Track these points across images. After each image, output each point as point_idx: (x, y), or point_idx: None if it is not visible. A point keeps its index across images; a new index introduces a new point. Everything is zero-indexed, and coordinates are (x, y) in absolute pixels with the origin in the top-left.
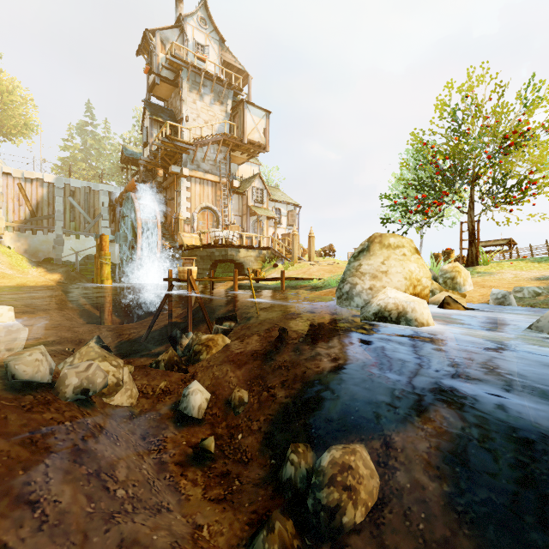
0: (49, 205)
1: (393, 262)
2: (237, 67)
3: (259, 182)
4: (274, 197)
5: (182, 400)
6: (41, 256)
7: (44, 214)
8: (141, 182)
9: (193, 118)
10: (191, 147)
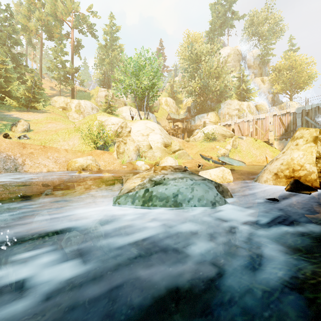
0: (293, 124)
1: (288, 151)
2: None
3: None
4: None
5: None
6: None
7: (291, 129)
8: None
9: None
10: None
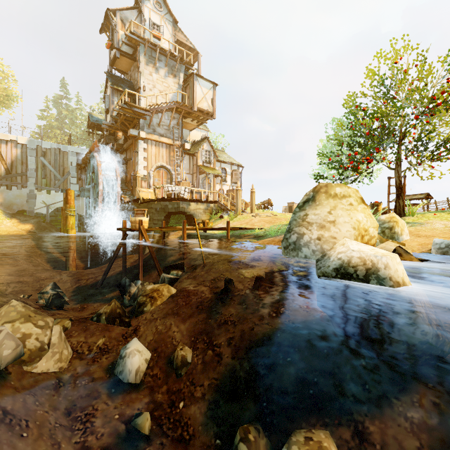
0: (22, 164)
1: (340, 211)
2: (188, 46)
3: (207, 145)
4: (221, 158)
5: (118, 362)
6: (15, 208)
7: (18, 171)
8: (105, 144)
9: (149, 88)
10: (148, 113)
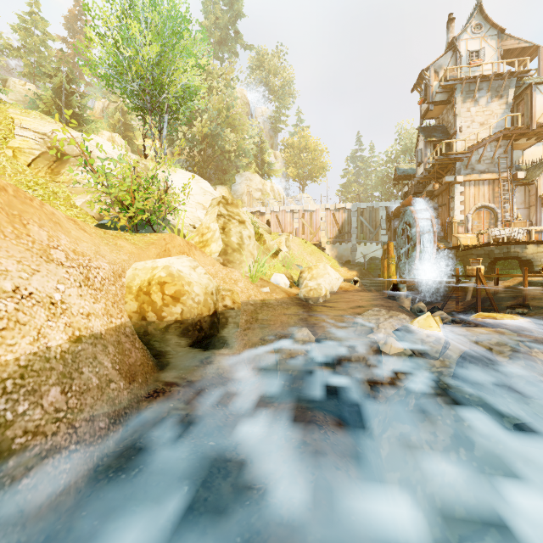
0: (348, 224)
1: None
2: (520, 46)
3: None
4: None
5: None
6: (344, 259)
7: (345, 230)
8: (412, 194)
9: (466, 126)
10: (466, 155)
